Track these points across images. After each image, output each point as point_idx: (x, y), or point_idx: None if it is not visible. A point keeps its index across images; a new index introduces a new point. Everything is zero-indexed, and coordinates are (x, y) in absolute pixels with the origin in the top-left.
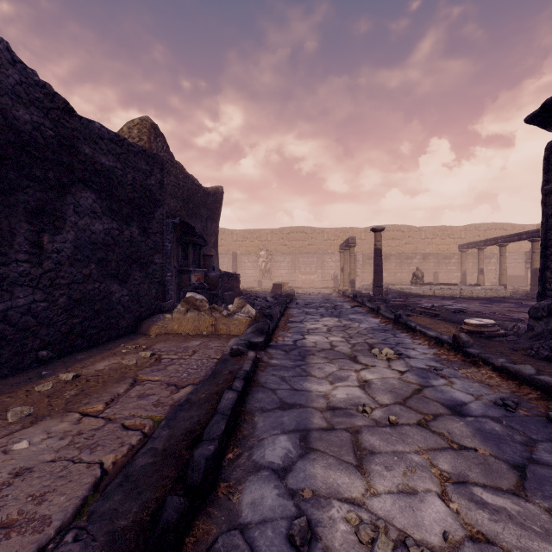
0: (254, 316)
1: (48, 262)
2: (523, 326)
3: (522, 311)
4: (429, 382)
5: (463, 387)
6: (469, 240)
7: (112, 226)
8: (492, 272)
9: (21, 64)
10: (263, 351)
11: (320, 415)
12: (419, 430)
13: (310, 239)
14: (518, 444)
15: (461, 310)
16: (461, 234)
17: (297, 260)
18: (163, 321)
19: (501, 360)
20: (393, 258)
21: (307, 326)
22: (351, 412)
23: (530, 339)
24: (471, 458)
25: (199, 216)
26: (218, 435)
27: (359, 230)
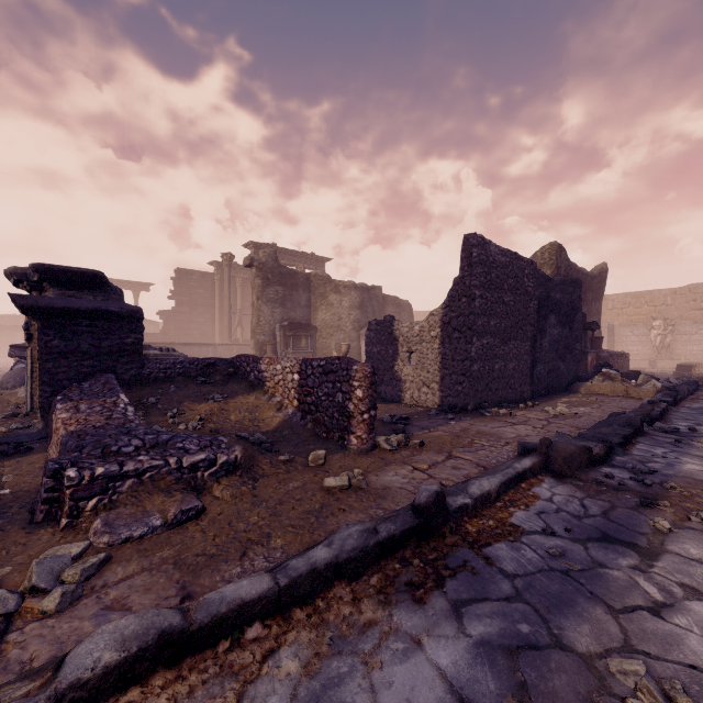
0: (660, 389)
1: (543, 352)
2: None
3: None
4: None
5: None
6: None
7: (559, 330)
8: None
9: (538, 270)
10: (672, 406)
11: None
12: None
13: None
14: None
15: None
16: None
17: None
18: (585, 386)
19: None
20: None
21: None
22: None
23: None
24: None
25: (585, 301)
26: (657, 413)
27: None
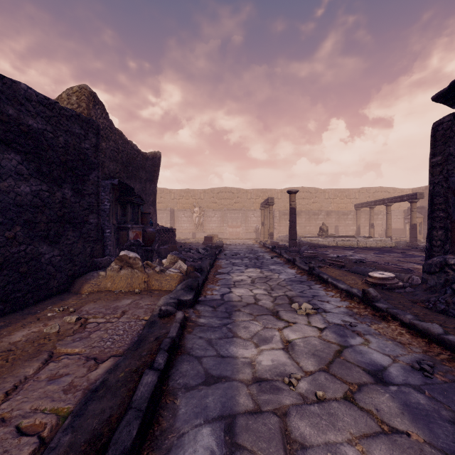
0: (186, 271)
1: None
2: (416, 278)
3: (409, 261)
4: (348, 341)
5: (379, 347)
6: (362, 200)
7: (41, 188)
8: (379, 226)
9: None
10: (192, 308)
11: (246, 391)
12: (347, 408)
13: (236, 198)
14: (447, 423)
15: (361, 261)
16: (356, 195)
17: (226, 215)
18: (97, 278)
19: (409, 316)
20: (303, 214)
21: (233, 278)
22: (277, 385)
23: (424, 291)
24: (406, 448)
25: (138, 178)
26: (127, 448)
27: (276, 191)
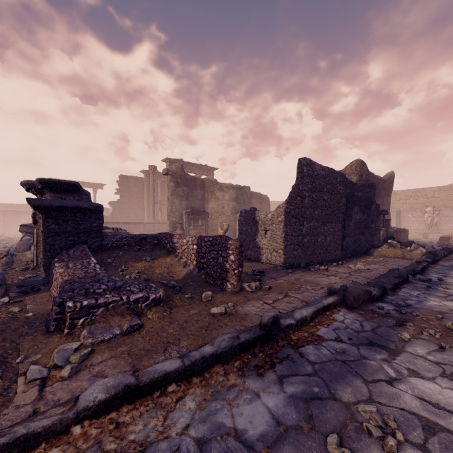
0: (425, 253)
1: (350, 230)
2: None
3: None
4: None
5: None
6: None
7: (361, 216)
8: None
9: (346, 178)
10: (431, 264)
11: (452, 275)
12: None
13: None
14: None
15: None
16: None
17: None
18: (377, 251)
19: None
20: None
21: None
22: None
23: None
24: None
25: (379, 196)
26: (419, 269)
27: None
